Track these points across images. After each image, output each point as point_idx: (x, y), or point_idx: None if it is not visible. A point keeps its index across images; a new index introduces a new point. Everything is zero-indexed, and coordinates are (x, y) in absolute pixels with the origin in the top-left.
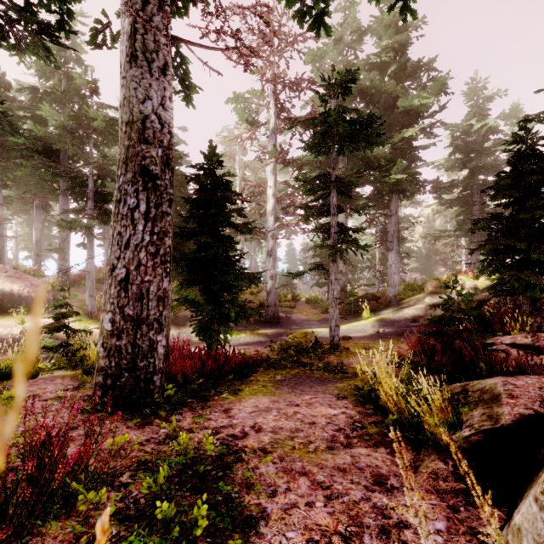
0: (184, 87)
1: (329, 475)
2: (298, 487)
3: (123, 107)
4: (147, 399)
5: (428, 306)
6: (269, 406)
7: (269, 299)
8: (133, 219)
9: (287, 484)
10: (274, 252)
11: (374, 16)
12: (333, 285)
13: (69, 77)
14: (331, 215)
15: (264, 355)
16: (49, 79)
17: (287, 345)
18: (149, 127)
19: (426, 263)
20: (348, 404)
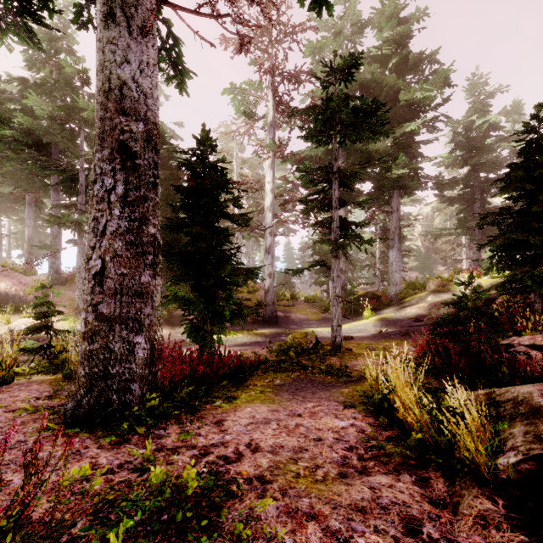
0: (177, 73)
1: (345, 519)
2: (307, 541)
3: (99, 74)
4: (125, 413)
5: (432, 305)
6: (267, 417)
7: (268, 298)
8: (109, 203)
9: (292, 537)
10: (273, 249)
11: (375, 8)
12: (335, 282)
13: (60, 69)
14: (332, 208)
15: (262, 357)
16: (40, 70)
17: (287, 346)
18: (129, 96)
19: (425, 261)
20: (357, 414)
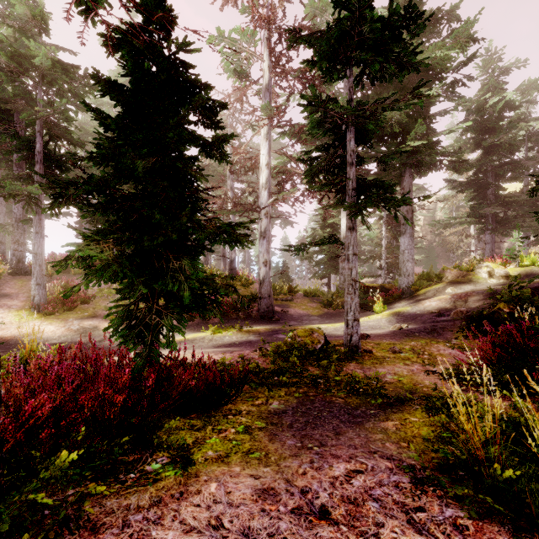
0: None
1: None
2: None
3: None
4: None
5: (455, 297)
6: (250, 528)
7: (263, 290)
8: None
9: None
10: (269, 233)
11: None
12: (351, 262)
13: (26, 28)
14: (347, 165)
15: (252, 365)
16: None
17: (286, 347)
18: None
19: (429, 255)
20: (450, 506)
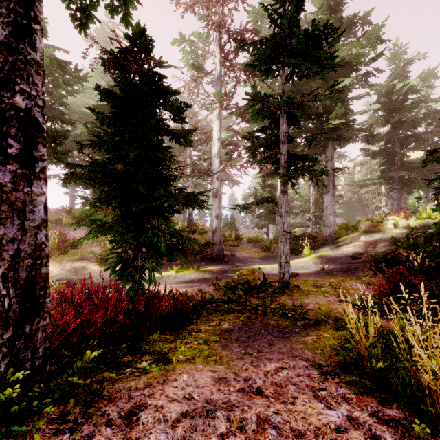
0: (121, 2)
1: None
2: None
3: None
4: None
5: (367, 243)
6: (211, 399)
7: (215, 238)
8: None
9: None
10: (220, 193)
11: None
12: (283, 218)
13: None
14: (280, 143)
15: (208, 296)
16: None
17: (234, 283)
18: None
19: (348, 209)
20: (343, 388)
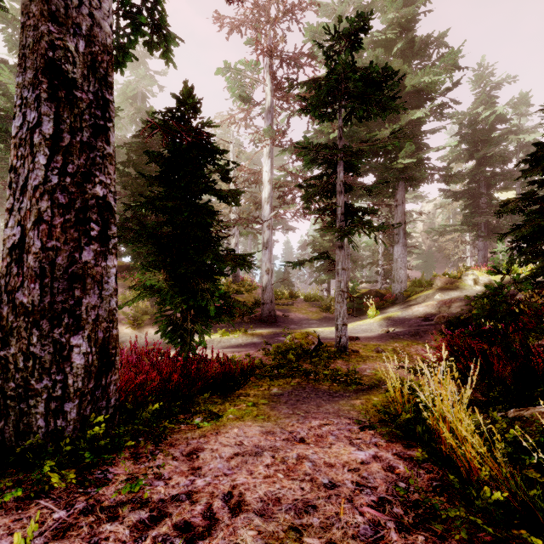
0: (161, 39)
1: None
2: None
3: None
4: (48, 448)
5: (441, 303)
6: (259, 445)
7: (265, 296)
8: (32, 146)
9: None
10: (271, 243)
11: None
12: (340, 276)
13: None
14: (337, 193)
15: (257, 361)
16: None
17: (285, 348)
18: None
19: (427, 260)
20: (378, 438)
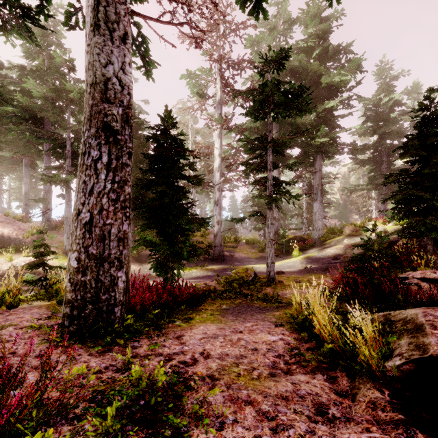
0: (144, 63)
1: (273, 404)
2: (245, 418)
3: (88, 71)
4: (108, 329)
5: (347, 246)
6: (216, 333)
7: (216, 241)
8: (96, 169)
9: (234, 415)
10: (220, 201)
11: (302, 9)
12: (269, 228)
13: (51, 58)
14: (267, 170)
15: (212, 288)
16: (35, 59)
17: (231, 279)
18: (110, 88)
19: (343, 211)
20: (285, 331)
